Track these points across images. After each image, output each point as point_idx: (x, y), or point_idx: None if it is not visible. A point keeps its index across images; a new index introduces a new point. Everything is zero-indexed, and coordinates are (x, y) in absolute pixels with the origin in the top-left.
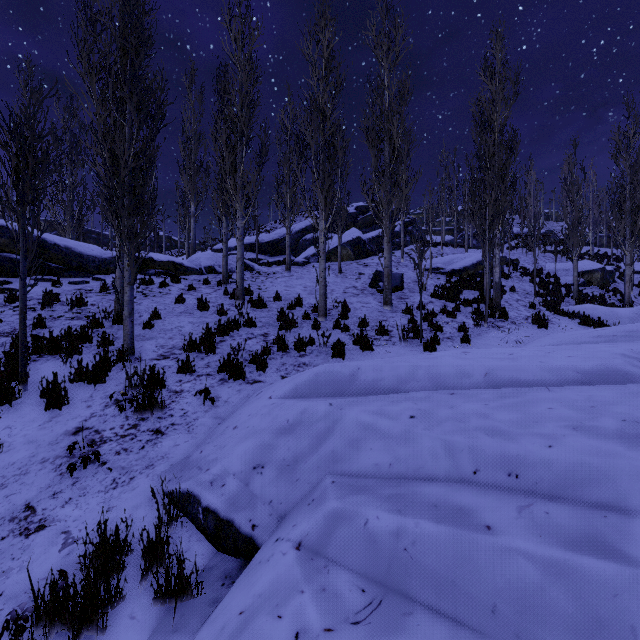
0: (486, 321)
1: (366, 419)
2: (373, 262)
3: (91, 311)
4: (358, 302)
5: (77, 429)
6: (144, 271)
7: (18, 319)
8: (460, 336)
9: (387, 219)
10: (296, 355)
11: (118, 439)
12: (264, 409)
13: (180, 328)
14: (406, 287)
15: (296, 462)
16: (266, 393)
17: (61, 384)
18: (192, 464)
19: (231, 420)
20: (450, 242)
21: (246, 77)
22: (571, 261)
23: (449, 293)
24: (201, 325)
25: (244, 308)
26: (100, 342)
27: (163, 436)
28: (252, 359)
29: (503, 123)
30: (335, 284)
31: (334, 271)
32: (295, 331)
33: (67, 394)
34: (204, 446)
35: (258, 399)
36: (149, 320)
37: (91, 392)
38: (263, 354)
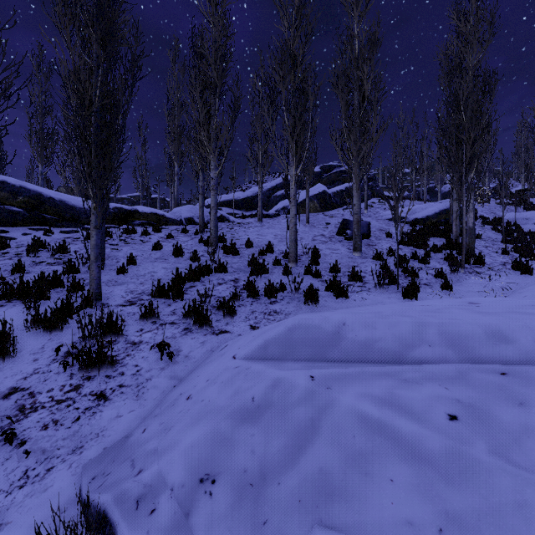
0: (463, 267)
1: (372, 413)
2: (338, 213)
3: (72, 257)
4: (327, 249)
5: (10, 390)
6: (130, 222)
7: (2, 264)
8: (438, 282)
9: (357, 166)
10: (266, 302)
11: (52, 406)
12: (225, 374)
13: (153, 273)
14: (372, 235)
15: (263, 480)
16: (231, 349)
17: (17, 332)
18: (127, 452)
19: (187, 384)
20: (407, 196)
21: (219, 32)
22: (528, 211)
23: (416, 240)
24: (174, 270)
25: (216, 254)
26: (70, 287)
27: (106, 402)
28: (220, 306)
29: (478, 65)
30: (304, 232)
31: (302, 221)
32: (266, 276)
33: (13, 345)
34: (150, 421)
35: (221, 356)
36: (123, 265)
37: (44, 342)
38: (232, 300)
